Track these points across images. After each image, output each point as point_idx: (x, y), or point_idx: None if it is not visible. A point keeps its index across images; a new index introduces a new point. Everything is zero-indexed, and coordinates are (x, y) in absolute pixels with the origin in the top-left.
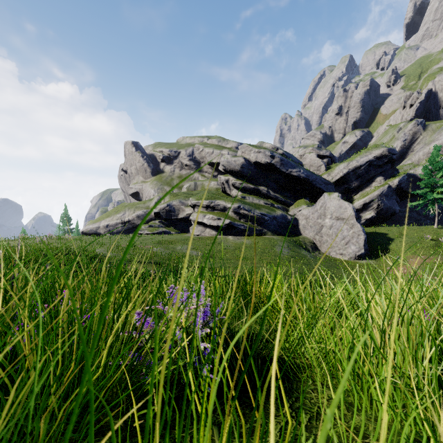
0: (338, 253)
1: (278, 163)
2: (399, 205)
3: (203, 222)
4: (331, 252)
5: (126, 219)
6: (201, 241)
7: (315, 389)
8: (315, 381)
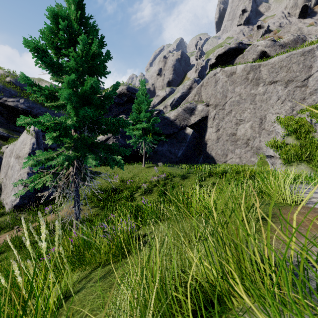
0: (6, 202)
1: None
2: (158, 144)
3: None
4: (4, 200)
5: None
6: None
7: None
8: None
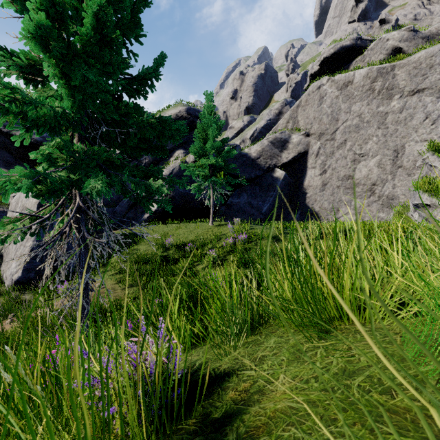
0: (6, 276)
1: None
2: (233, 195)
3: None
4: (3, 273)
5: None
6: None
7: None
8: None
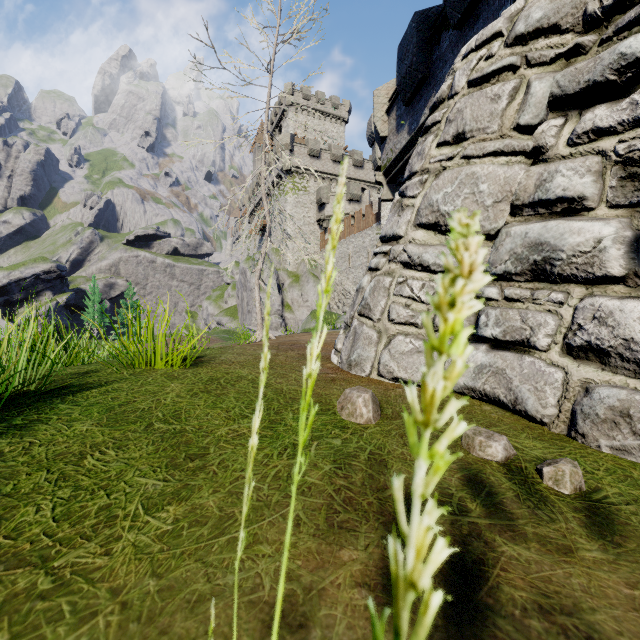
0: None
1: None
2: (72, 318)
3: None
4: None
5: None
6: None
7: None
8: None
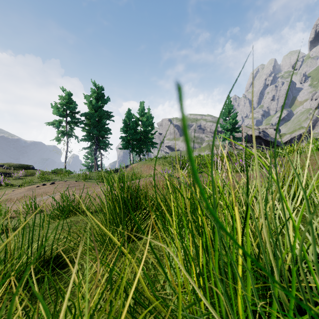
0: None
1: (262, 135)
2: None
3: None
4: None
5: None
6: None
7: None
8: None
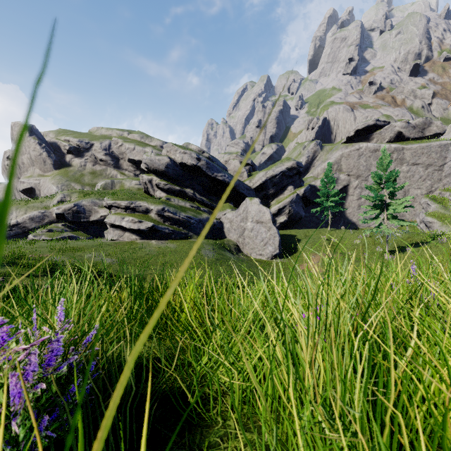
0: (258, 254)
1: (204, 166)
2: (305, 211)
3: (121, 225)
4: (252, 253)
5: (12, 221)
6: (118, 247)
7: (226, 434)
8: (226, 418)
